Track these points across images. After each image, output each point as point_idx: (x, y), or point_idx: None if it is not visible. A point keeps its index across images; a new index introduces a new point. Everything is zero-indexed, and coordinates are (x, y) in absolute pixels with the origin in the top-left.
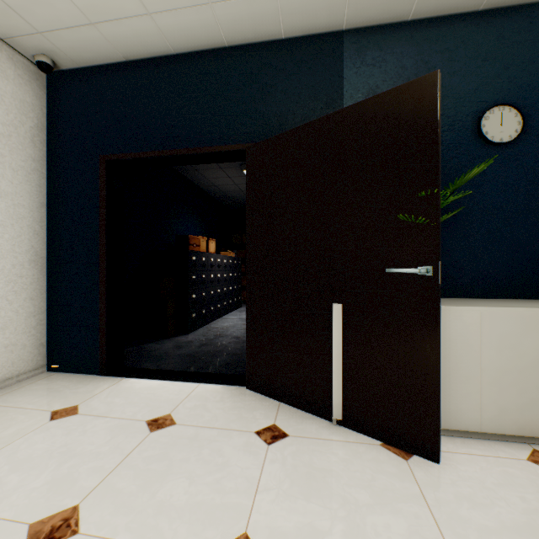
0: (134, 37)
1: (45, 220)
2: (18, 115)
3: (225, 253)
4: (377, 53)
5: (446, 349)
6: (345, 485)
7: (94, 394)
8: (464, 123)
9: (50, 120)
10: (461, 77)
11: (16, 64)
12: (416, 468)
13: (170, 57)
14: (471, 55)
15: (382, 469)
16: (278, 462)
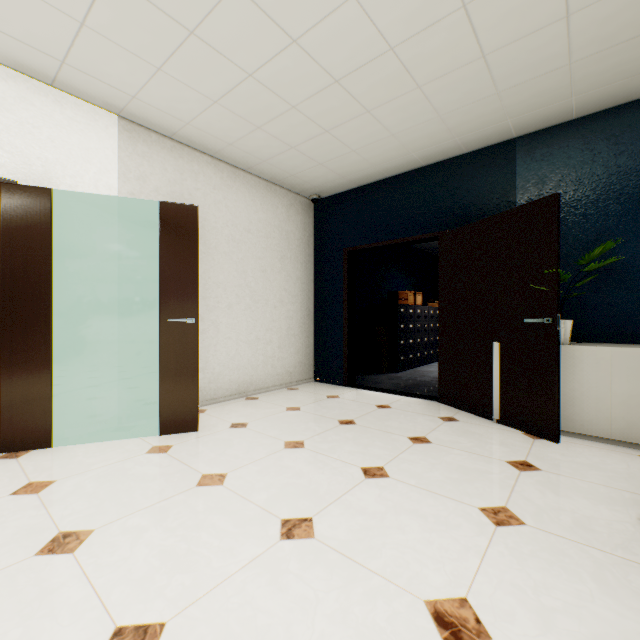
0: (365, 176)
1: (312, 290)
2: (303, 232)
3: (432, 304)
4: (545, 150)
5: (581, 377)
6: (484, 437)
7: (344, 393)
8: (630, 195)
9: (315, 229)
10: (627, 156)
11: (302, 203)
12: (537, 442)
13: (386, 179)
14: (638, 135)
15: (513, 438)
16: (448, 426)
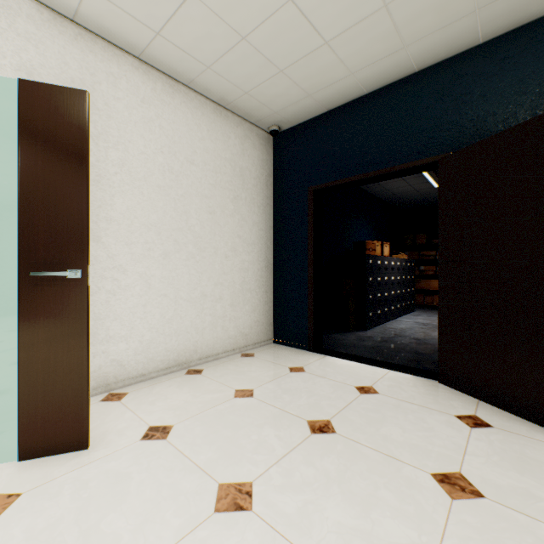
0: (336, 93)
1: (272, 238)
2: (260, 170)
3: (396, 255)
4: None
5: None
6: None
7: (310, 362)
8: None
9: (275, 167)
10: None
11: (259, 137)
12: None
13: (363, 97)
14: None
15: None
16: (483, 441)
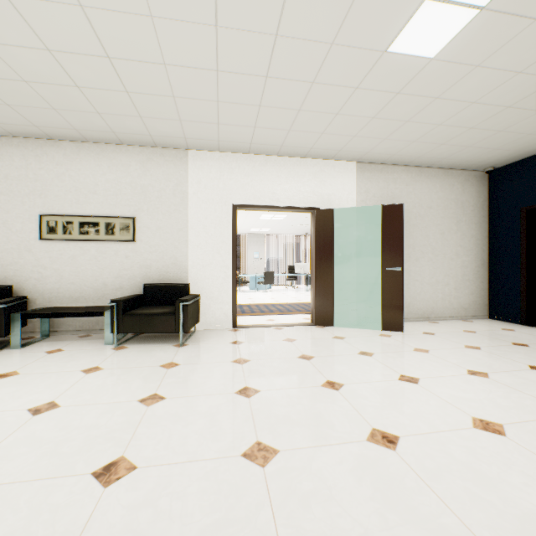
0: None
1: (486, 244)
2: (476, 199)
3: None
4: None
5: None
6: None
7: (520, 329)
8: None
9: (489, 194)
10: None
11: (475, 177)
12: None
13: None
14: None
15: None
16: None
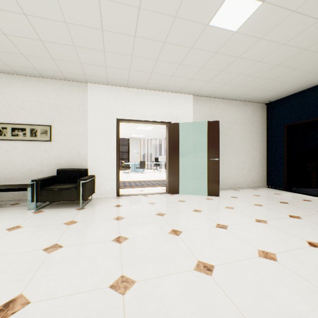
0: (296, 89)
1: (265, 145)
2: (260, 119)
3: None
4: None
5: None
6: None
7: (283, 193)
8: None
9: (267, 116)
10: None
11: (260, 106)
12: None
13: (310, 88)
14: None
15: None
16: None
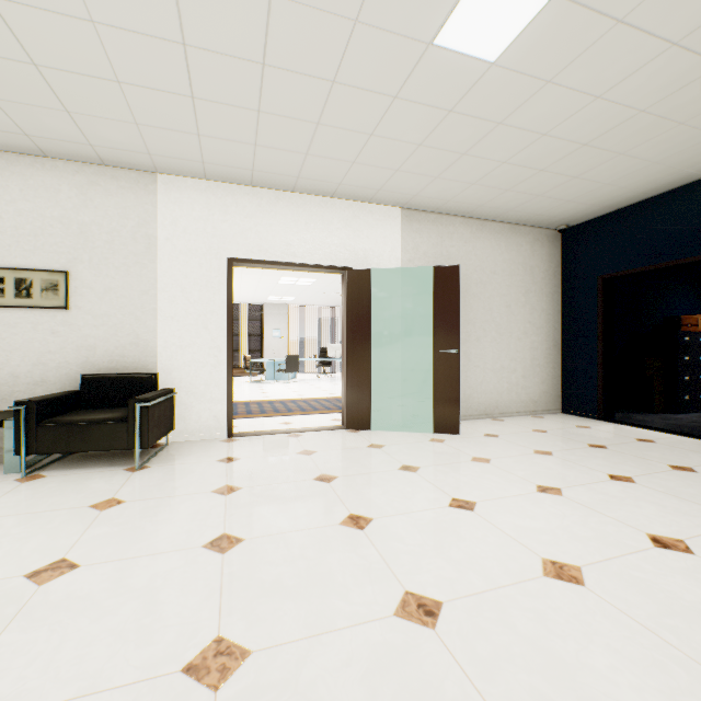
0: (623, 200)
1: (559, 320)
2: (548, 264)
3: None
4: None
5: None
6: None
7: (596, 425)
8: None
9: (562, 258)
10: None
11: (547, 236)
12: None
13: (653, 197)
14: None
15: None
16: None
